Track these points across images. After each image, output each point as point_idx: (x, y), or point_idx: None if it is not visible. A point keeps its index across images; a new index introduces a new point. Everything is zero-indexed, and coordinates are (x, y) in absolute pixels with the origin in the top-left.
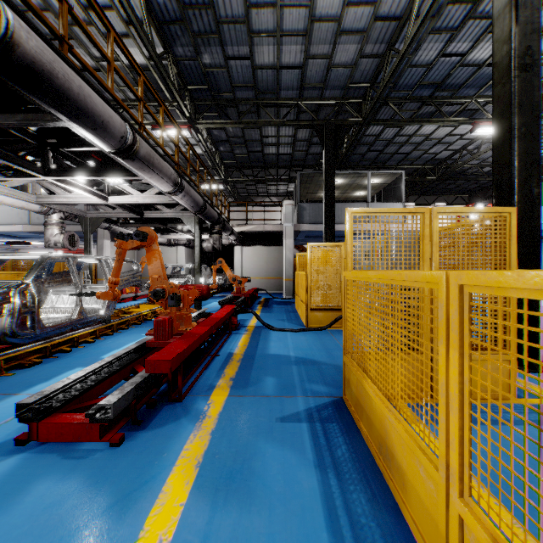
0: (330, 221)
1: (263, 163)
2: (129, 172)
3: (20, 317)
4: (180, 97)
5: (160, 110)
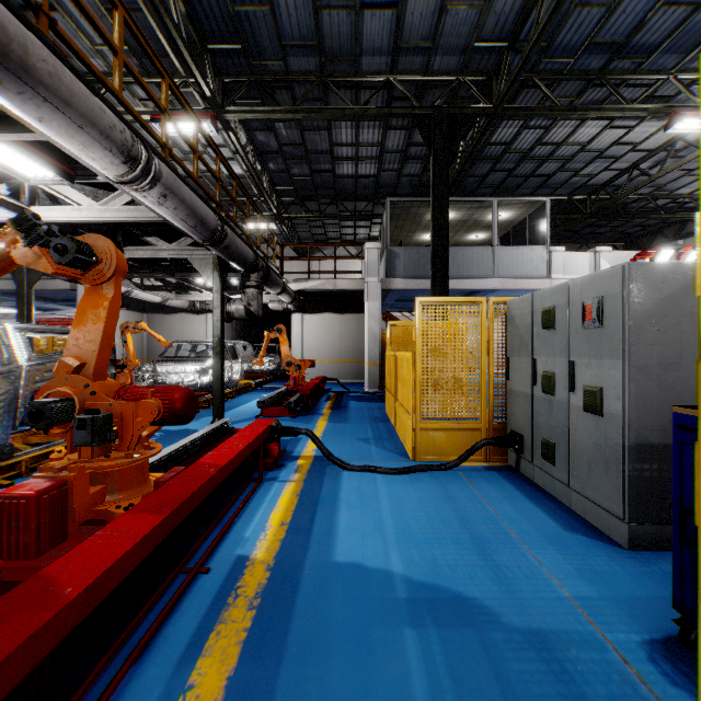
0: (441, 269)
1: (334, 191)
2: (14, 123)
3: None
4: (191, 56)
5: (115, 19)
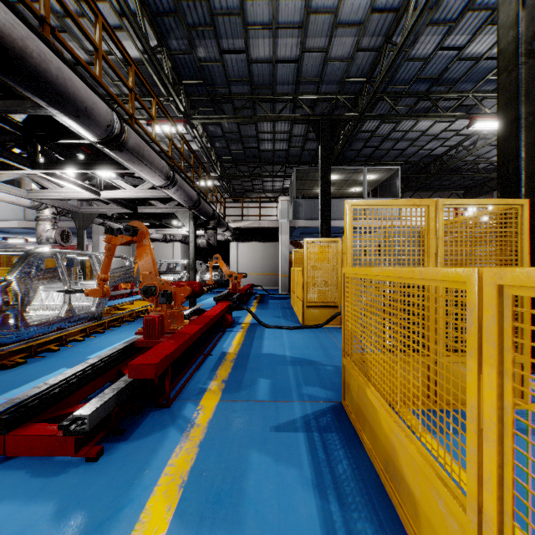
0: (326, 216)
1: (259, 159)
2: (119, 165)
3: (2, 316)
4: (174, 91)
5: (153, 102)
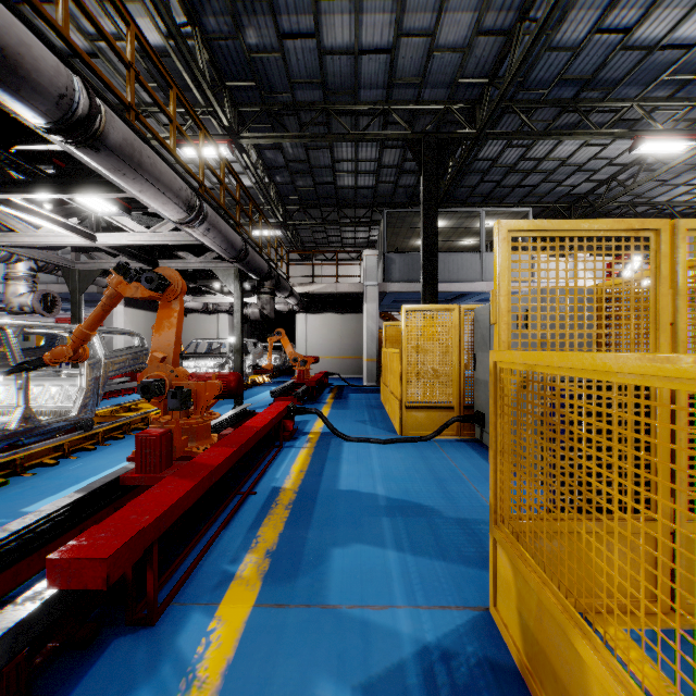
0: (430, 276)
1: (336, 200)
2: (111, 186)
3: None
4: (214, 95)
5: (170, 95)
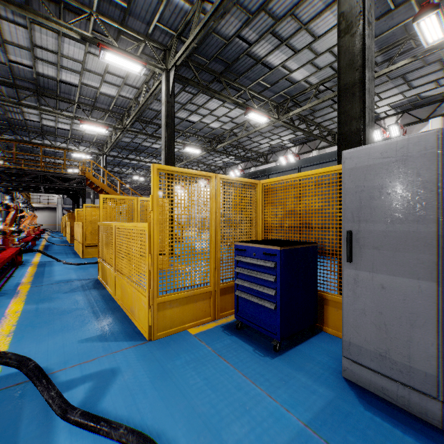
0: (74, 207)
1: None
2: None
3: None
4: None
5: None
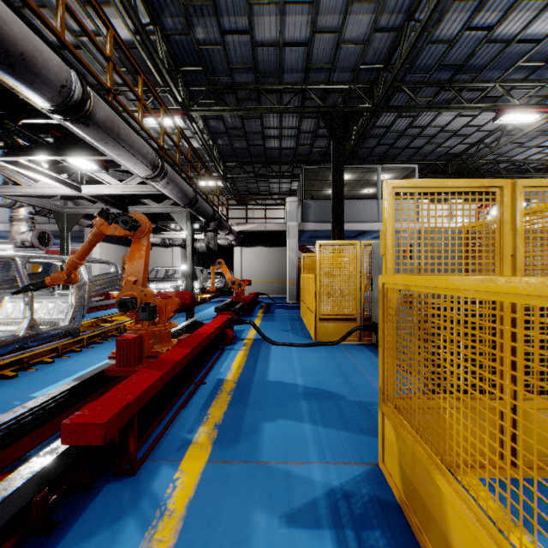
0: (338, 218)
1: (265, 158)
2: (95, 150)
3: None
4: (170, 78)
5: (139, 80)
